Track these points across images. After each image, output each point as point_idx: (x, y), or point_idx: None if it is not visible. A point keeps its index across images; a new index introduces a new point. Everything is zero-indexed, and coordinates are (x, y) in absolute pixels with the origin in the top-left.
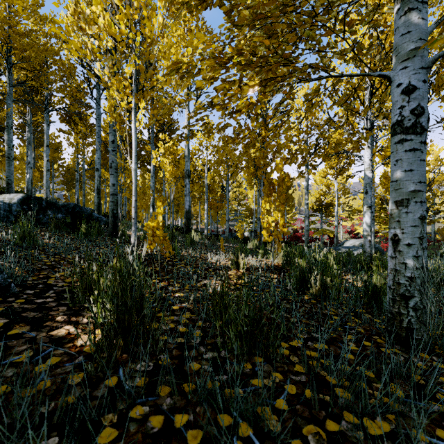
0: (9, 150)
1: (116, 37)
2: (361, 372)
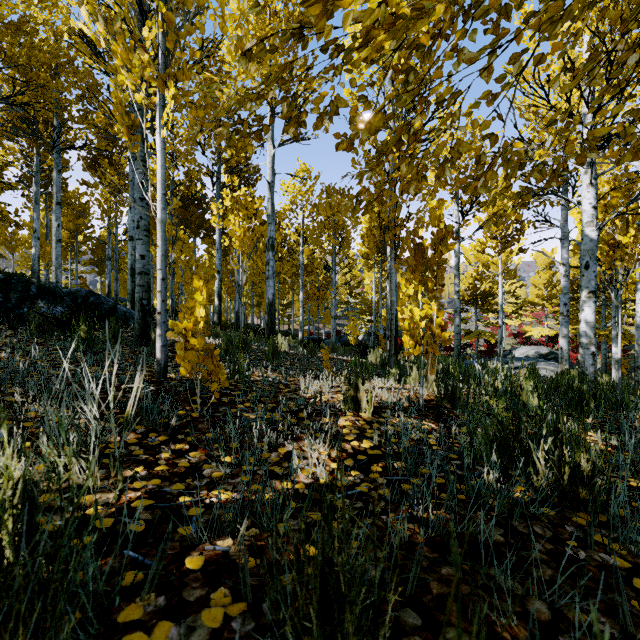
0: None
1: None
2: None
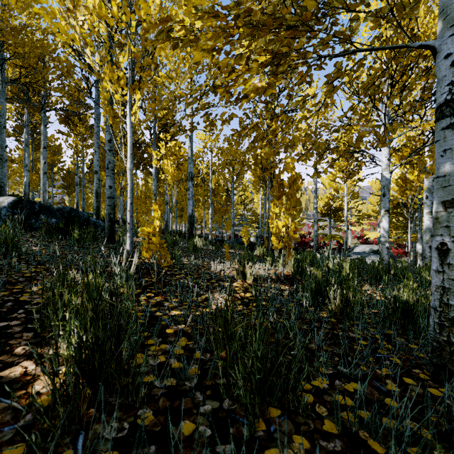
0: (1, 151)
1: (108, 21)
2: (411, 430)
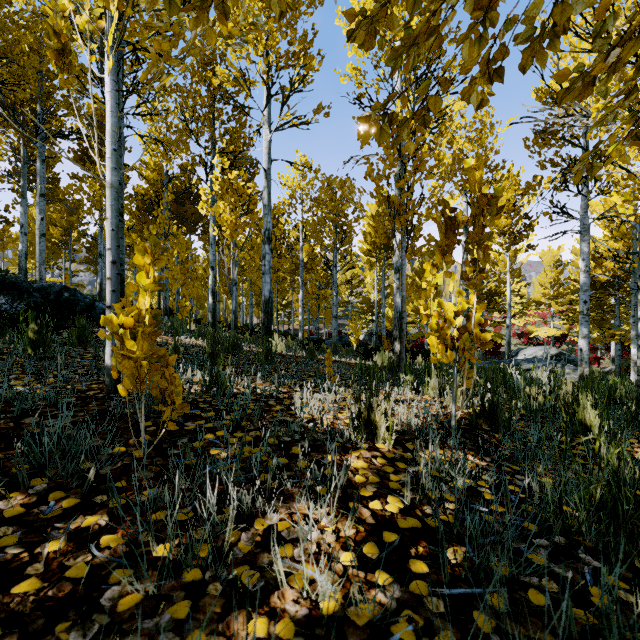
0: None
1: None
2: None
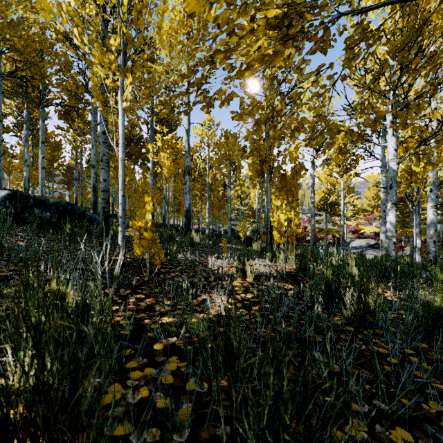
0: None
1: None
2: None
